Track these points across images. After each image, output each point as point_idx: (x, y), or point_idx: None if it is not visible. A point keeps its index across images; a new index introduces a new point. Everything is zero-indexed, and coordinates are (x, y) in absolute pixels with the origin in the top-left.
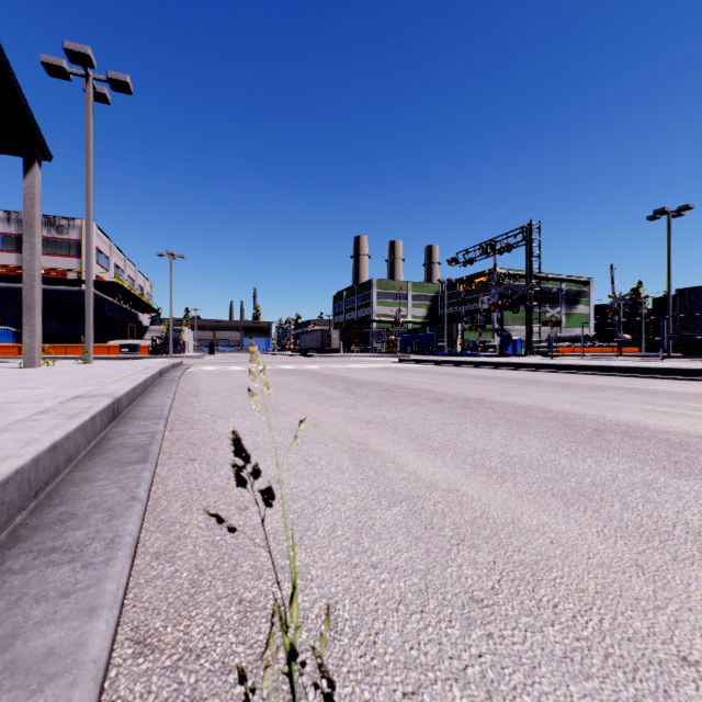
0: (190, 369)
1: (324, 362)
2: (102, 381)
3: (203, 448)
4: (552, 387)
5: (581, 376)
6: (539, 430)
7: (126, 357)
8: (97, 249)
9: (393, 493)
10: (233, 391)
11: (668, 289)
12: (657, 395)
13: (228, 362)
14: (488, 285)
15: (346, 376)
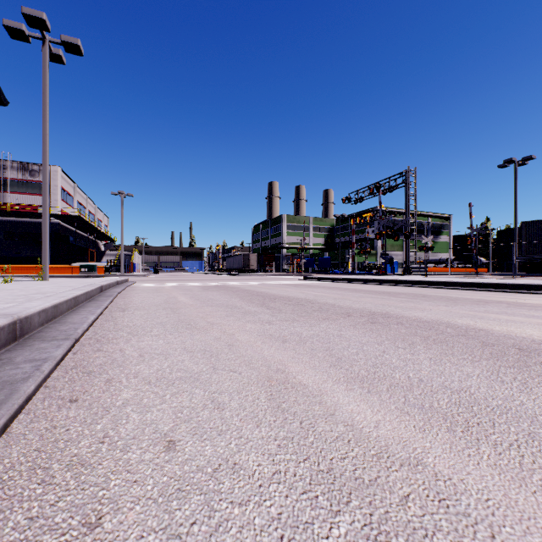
0: (132, 285)
1: (244, 279)
2: (32, 297)
3: (96, 379)
4: (441, 301)
5: (458, 291)
6: (462, 350)
7: (85, 275)
8: (62, 189)
9: (331, 472)
10: (160, 305)
11: (515, 222)
12: (539, 309)
13: (167, 279)
14: (373, 219)
15: (262, 292)
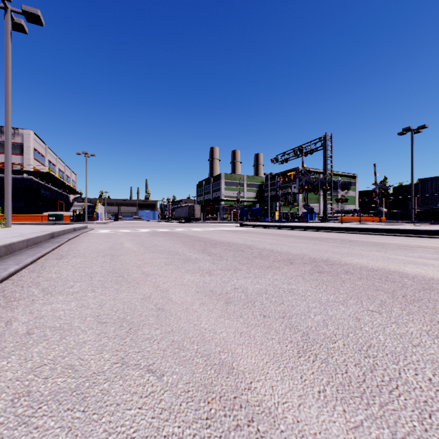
0: (89, 231)
1: (189, 226)
2: None
3: None
4: (370, 246)
5: (377, 236)
6: None
7: (53, 223)
8: (35, 150)
9: None
10: (102, 252)
11: (411, 179)
12: None
13: (122, 226)
14: (296, 177)
15: (203, 237)
